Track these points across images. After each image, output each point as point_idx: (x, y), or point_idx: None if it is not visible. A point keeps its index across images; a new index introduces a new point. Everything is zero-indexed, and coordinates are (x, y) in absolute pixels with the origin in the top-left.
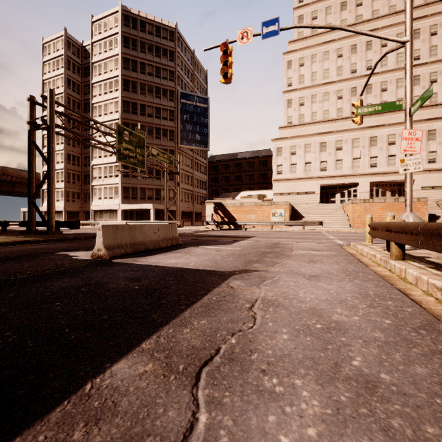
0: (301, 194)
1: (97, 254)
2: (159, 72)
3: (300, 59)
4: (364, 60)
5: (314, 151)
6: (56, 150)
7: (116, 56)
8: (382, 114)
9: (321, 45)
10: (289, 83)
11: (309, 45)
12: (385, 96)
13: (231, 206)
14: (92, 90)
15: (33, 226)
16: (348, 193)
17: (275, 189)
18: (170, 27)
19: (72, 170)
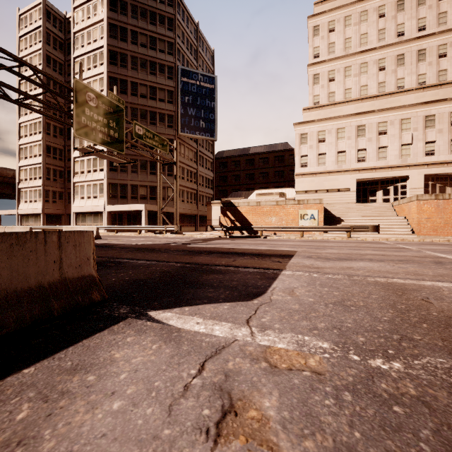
0: (332, 191)
1: None
2: (155, 43)
3: (330, 23)
4: (414, 18)
5: (349, 137)
6: (34, 140)
7: (101, 22)
8: (440, 86)
9: (357, 3)
10: (315, 54)
11: (341, 5)
12: (444, 63)
13: (244, 206)
14: (74, 67)
15: None
16: (394, 190)
17: (298, 186)
18: None
19: (52, 165)
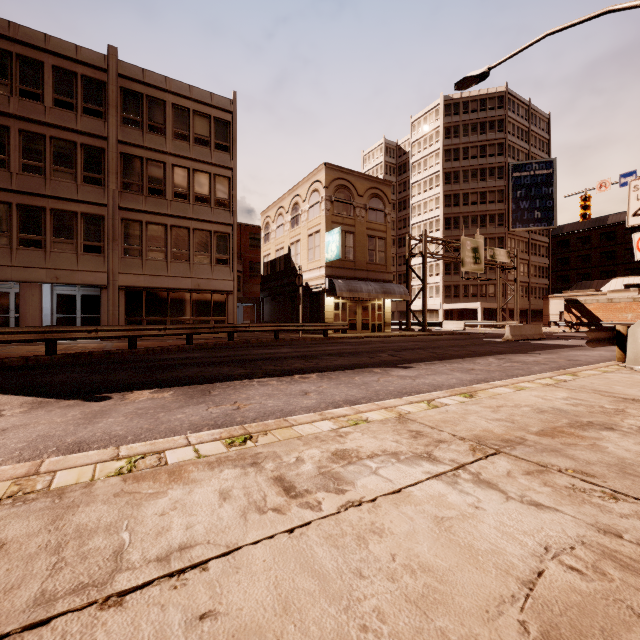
0: None
1: (506, 339)
2: (485, 150)
3: None
4: None
5: None
6: None
7: (436, 151)
8: None
9: None
10: None
11: None
12: None
13: (592, 304)
14: (411, 191)
15: (409, 326)
16: None
17: None
18: (498, 93)
19: None
